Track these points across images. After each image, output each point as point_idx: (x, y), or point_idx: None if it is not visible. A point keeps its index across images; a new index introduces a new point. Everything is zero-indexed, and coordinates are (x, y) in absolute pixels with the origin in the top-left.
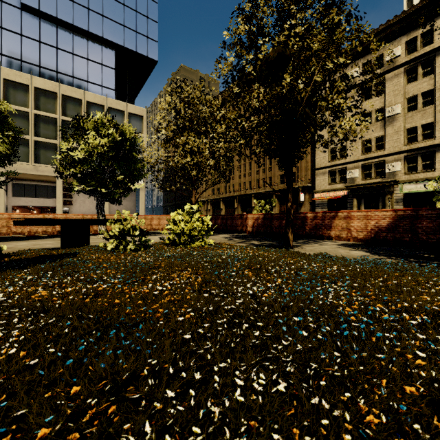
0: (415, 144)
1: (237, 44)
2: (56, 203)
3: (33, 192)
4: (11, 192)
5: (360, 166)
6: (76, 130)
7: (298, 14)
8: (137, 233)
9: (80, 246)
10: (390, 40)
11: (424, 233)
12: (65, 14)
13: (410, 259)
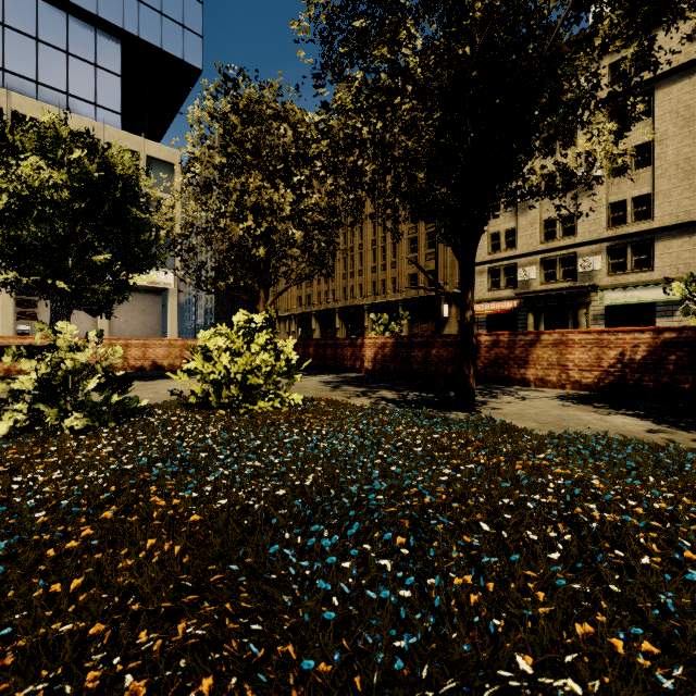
0: (623, 227)
1: None
2: None
3: None
4: None
5: (538, 262)
6: (1, 154)
7: None
8: (91, 384)
9: None
10: None
11: None
12: None
13: None
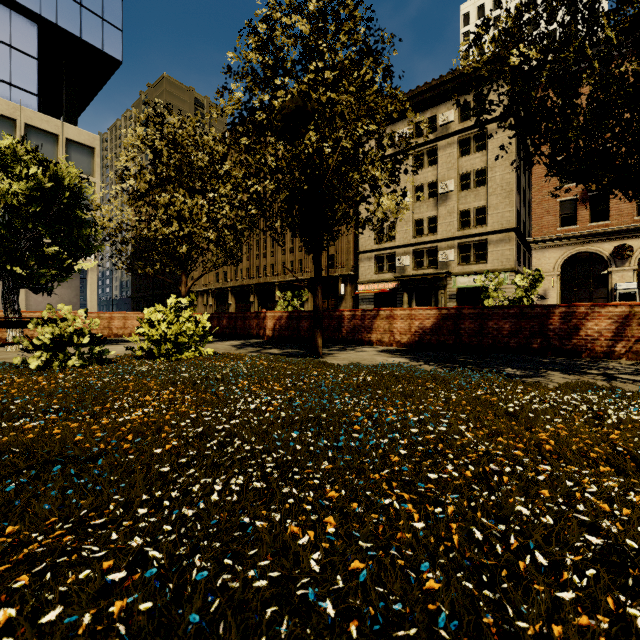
0: (468, 229)
1: (247, 75)
2: None
3: None
4: None
5: (411, 252)
6: None
7: (329, 52)
8: (85, 340)
9: None
10: (444, 100)
11: (467, 335)
12: None
13: (447, 364)
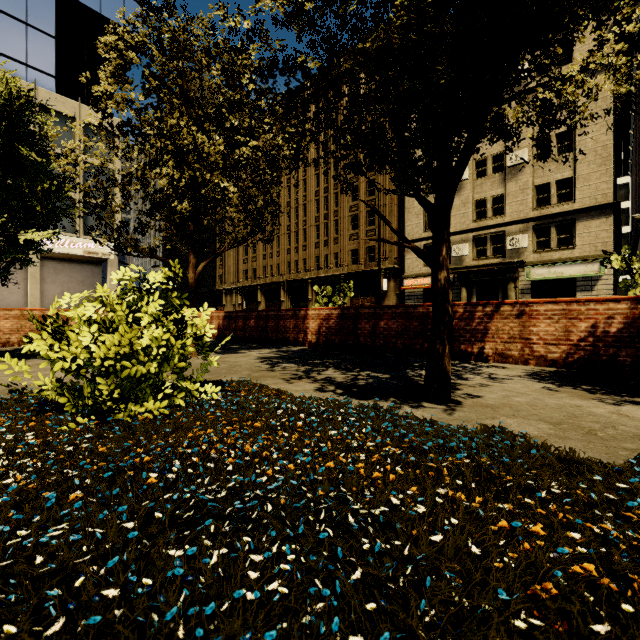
0: (548, 208)
1: None
2: None
3: None
4: None
5: (471, 239)
6: None
7: None
8: None
9: None
10: None
11: None
12: None
13: None
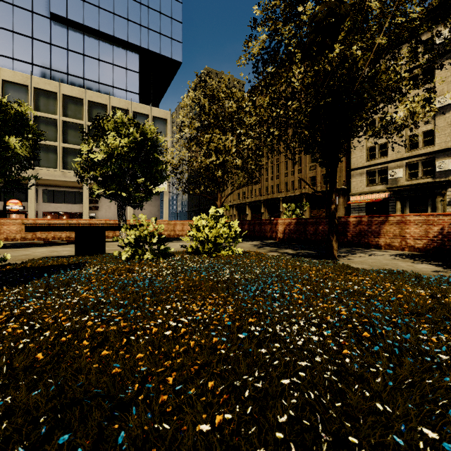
0: None
1: (270, 18)
2: (83, 209)
3: (62, 198)
4: (41, 199)
5: (404, 165)
6: (97, 132)
7: None
8: (154, 240)
9: (95, 254)
10: (442, 19)
11: None
12: (91, 21)
13: None
